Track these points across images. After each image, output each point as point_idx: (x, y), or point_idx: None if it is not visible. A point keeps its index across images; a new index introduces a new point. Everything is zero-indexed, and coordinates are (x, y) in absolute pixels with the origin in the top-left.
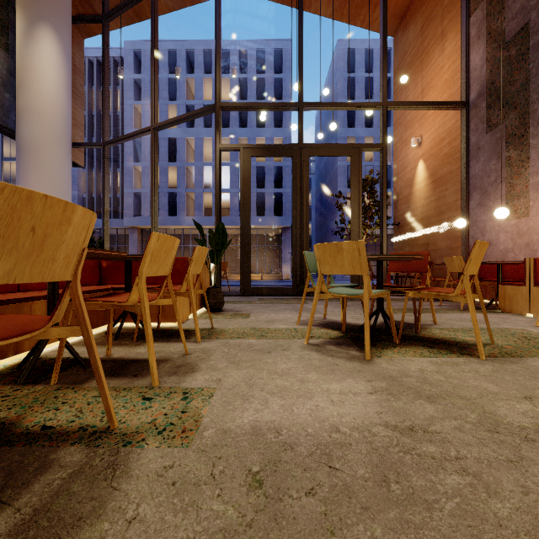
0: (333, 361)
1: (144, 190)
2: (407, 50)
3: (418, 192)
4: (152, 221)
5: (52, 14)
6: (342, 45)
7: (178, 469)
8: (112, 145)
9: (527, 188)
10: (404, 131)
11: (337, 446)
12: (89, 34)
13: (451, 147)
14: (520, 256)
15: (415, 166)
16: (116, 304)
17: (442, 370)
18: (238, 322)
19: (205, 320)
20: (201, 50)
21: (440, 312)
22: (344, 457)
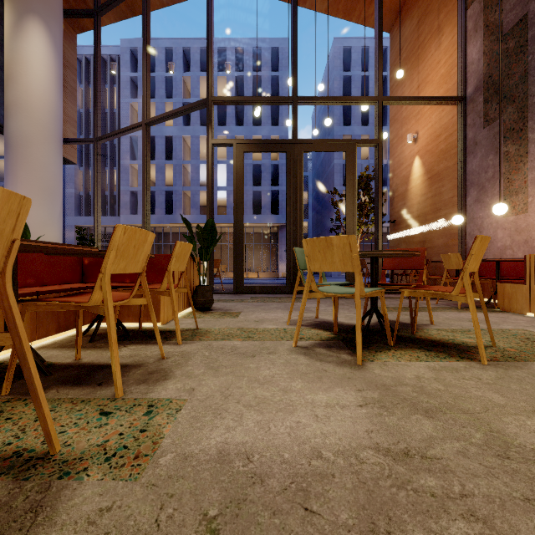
0: (322, 367)
1: (140, 188)
2: (403, 45)
3: (415, 189)
4: (143, 217)
5: (42, 7)
6: (338, 44)
7: (117, 513)
8: (104, 141)
9: (526, 183)
10: (400, 128)
11: (317, 478)
12: (82, 29)
13: (448, 143)
14: (519, 253)
15: (411, 162)
16: (76, 305)
17: (441, 377)
18: (226, 322)
19: (192, 320)
20: (198, 48)
21: (436, 310)
22: (323, 494)
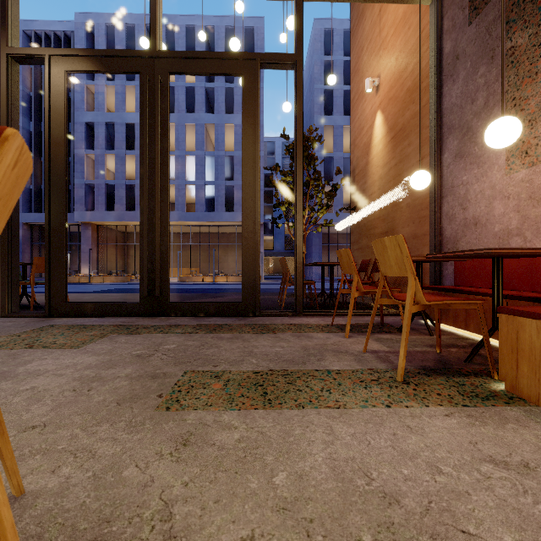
0: None
1: (98, 181)
2: None
3: (376, 159)
4: None
5: None
6: (319, 25)
7: None
8: None
9: None
10: (361, 79)
11: None
12: None
13: (416, 75)
14: (537, 242)
15: (372, 122)
16: None
17: None
18: None
19: None
20: (163, 25)
21: (327, 397)
22: None
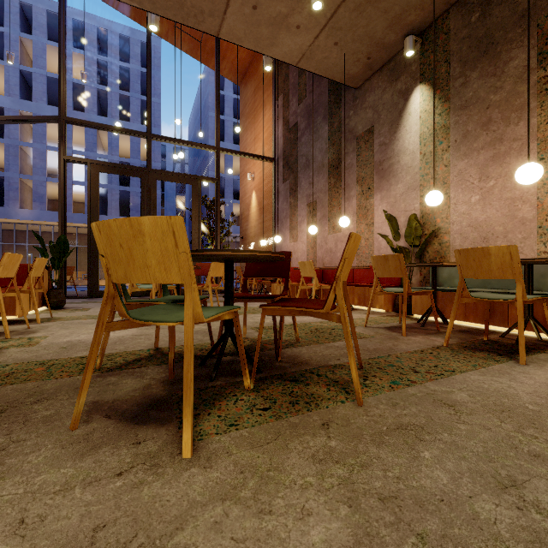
0: None
1: None
2: (247, 102)
3: (253, 215)
4: None
5: None
6: None
7: (29, 350)
8: None
9: (297, 224)
10: (245, 165)
11: None
12: None
13: (268, 187)
14: (295, 266)
15: (251, 194)
16: None
17: None
18: (77, 313)
19: (46, 314)
20: (44, 9)
21: None
22: None
